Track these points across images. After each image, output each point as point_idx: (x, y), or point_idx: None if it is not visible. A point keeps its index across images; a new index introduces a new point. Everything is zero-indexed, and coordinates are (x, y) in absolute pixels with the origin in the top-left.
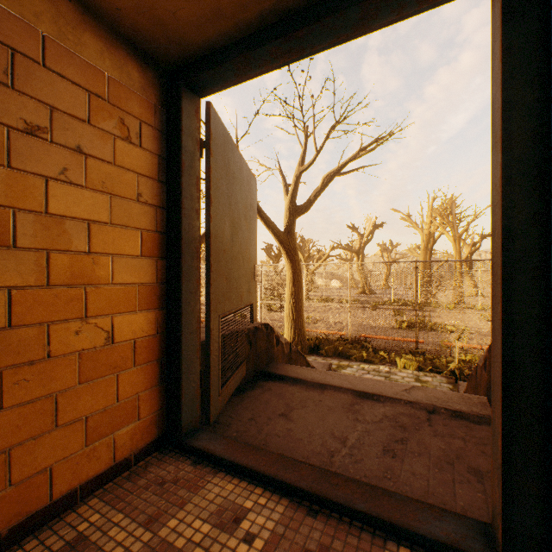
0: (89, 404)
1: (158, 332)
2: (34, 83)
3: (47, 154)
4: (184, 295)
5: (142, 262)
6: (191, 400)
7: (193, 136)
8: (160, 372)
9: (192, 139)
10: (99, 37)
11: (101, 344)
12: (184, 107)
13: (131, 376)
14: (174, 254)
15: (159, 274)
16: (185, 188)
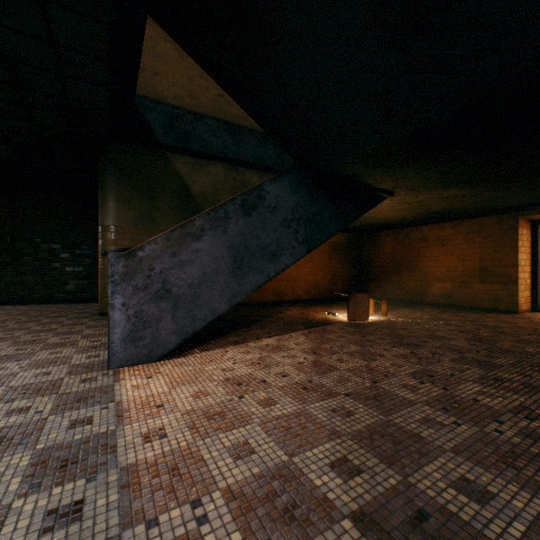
0: (524, 295)
1: (529, 283)
2: (520, 237)
3: (521, 249)
4: (537, 275)
5: (528, 267)
6: (538, 301)
7: (538, 235)
8: (530, 293)
9: (538, 236)
10: (524, 223)
11: (524, 284)
12: (537, 229)
13: (527, 292)
14: (534, 265)
15: (530, 270)
16: (537, 249)
